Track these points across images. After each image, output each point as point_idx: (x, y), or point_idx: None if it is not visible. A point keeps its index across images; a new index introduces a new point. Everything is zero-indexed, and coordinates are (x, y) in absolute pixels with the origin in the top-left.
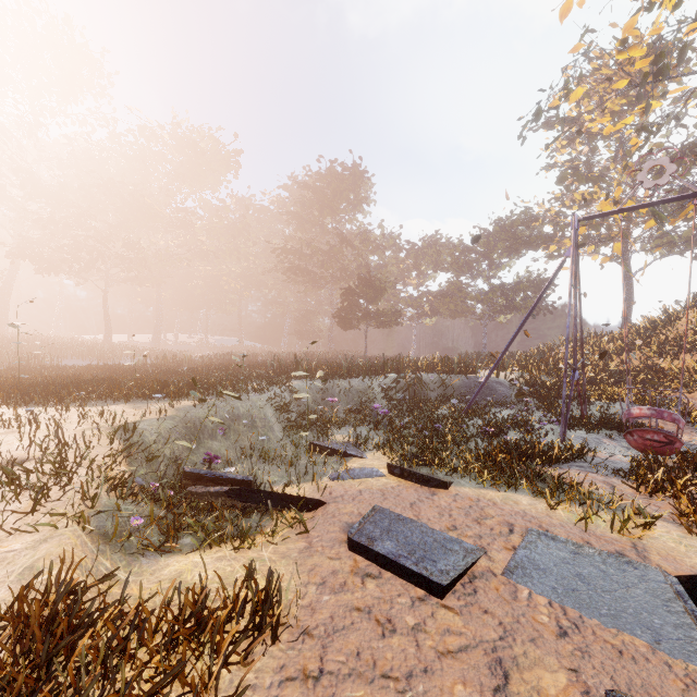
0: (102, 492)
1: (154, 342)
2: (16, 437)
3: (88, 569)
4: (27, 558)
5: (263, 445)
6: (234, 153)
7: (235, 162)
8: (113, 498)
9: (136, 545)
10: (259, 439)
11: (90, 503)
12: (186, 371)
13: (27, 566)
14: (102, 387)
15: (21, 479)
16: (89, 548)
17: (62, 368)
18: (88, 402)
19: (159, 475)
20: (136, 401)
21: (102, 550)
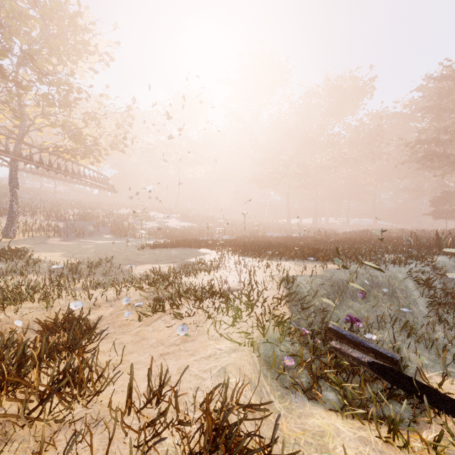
0: (270, 325)
1: (313, 223)
2: (237, 274)
3: (255, 386)
4: (224, 359)
5: (404, 316)
6: (369, 80)
7: (370, 87)
8: (276, 332)
9: (289, 379)
10: (400, 309)
11: (262, 332)
12: (333, 242)
13: (223, 366)
14: (281, 249)
15: (232, 301)
16: (257, 369)
17: (266, 237)
18: (273, 257)
19: (310, 320)
20: (298, 260)
21: (265, 374)
